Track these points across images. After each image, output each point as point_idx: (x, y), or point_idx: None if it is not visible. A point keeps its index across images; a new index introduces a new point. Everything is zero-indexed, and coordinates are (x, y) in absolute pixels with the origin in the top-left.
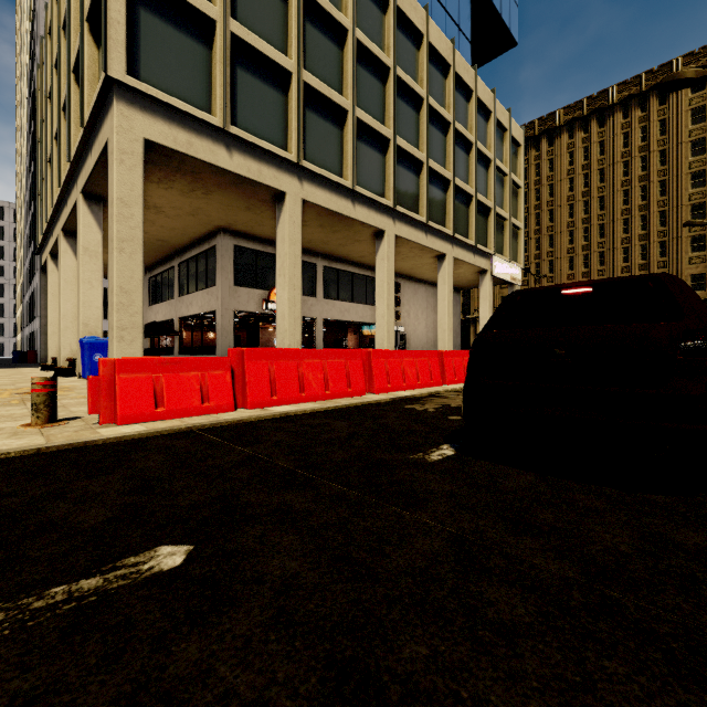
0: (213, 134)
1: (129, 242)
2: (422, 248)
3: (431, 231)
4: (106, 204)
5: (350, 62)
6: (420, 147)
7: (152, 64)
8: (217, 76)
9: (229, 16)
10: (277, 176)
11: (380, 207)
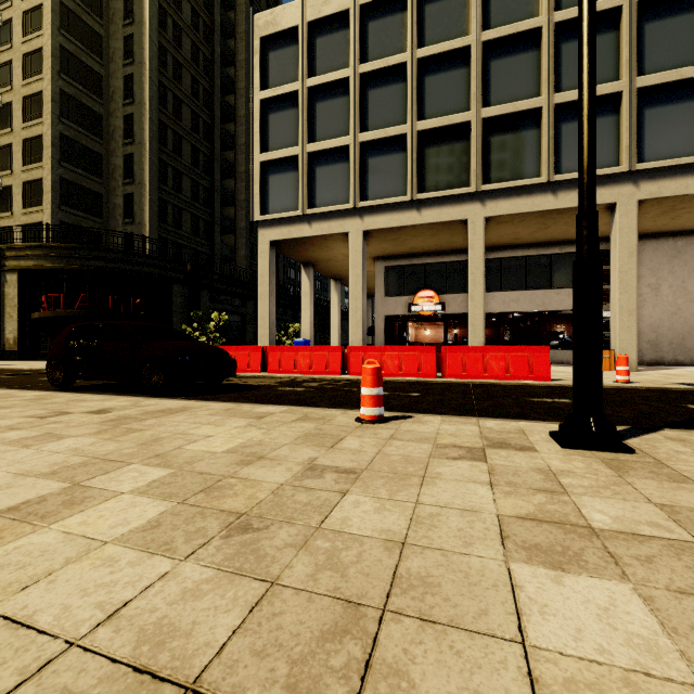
0: (301, 219)
1: (264, 294)
2: (555, 211)
3: (568, 185)
4: (316, 265)
5: (410, 87)
6: (541, 89)
7: (274, 201)
8: (299, 186)
9: (306, 144)
10: (342, 223)
11: (459, 197)
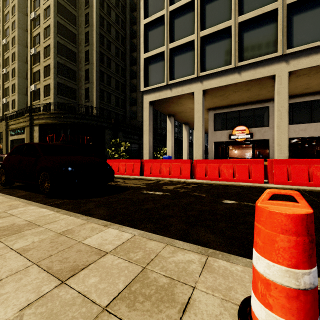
0: (166, 87)
1: (146, 131)
2: None
3: None
4: (175, 115)
5: None
6: None
7: (151, 79)
8: (165, 68)
9: (169, 44)
10: (190, 87)
11: (268, 61)
